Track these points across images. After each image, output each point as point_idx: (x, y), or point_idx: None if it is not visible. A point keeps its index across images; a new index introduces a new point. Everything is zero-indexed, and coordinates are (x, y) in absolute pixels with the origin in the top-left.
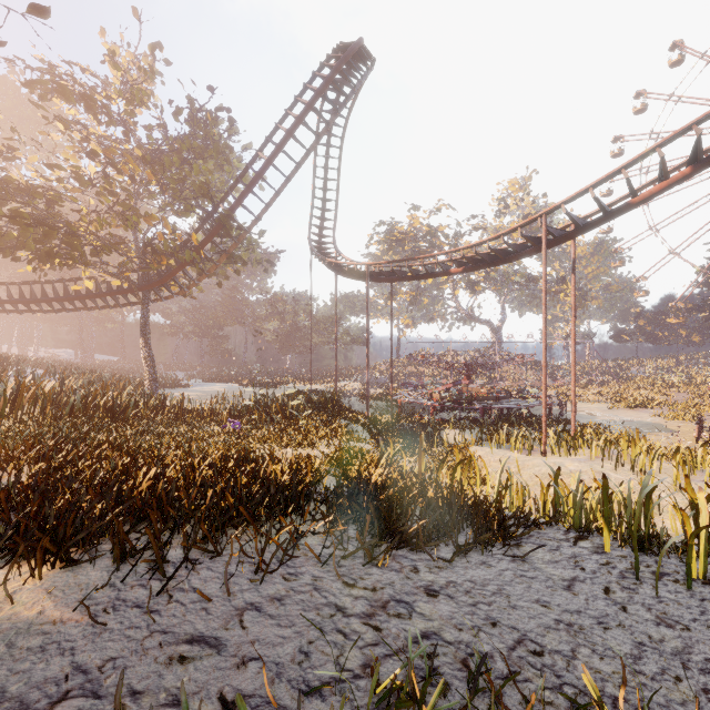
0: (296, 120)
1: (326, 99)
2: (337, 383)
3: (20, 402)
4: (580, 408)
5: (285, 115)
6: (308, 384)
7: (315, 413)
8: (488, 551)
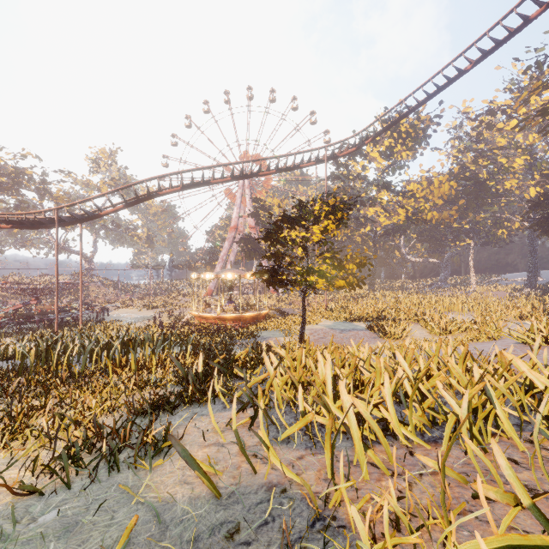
0: None
1: None
2: None
3: None
4: (122, 313)
5: None
6: None
7: None
8: None
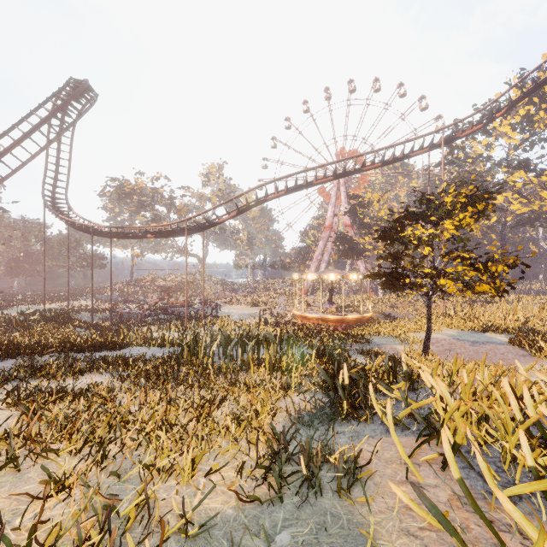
0: (33, 128)
1: (58, 119)
2: (71, 302)
3: None
4: (230, 309)
5: (22, 120)
6: (42, 304)
7: (49, 323)
8: (110, 351)
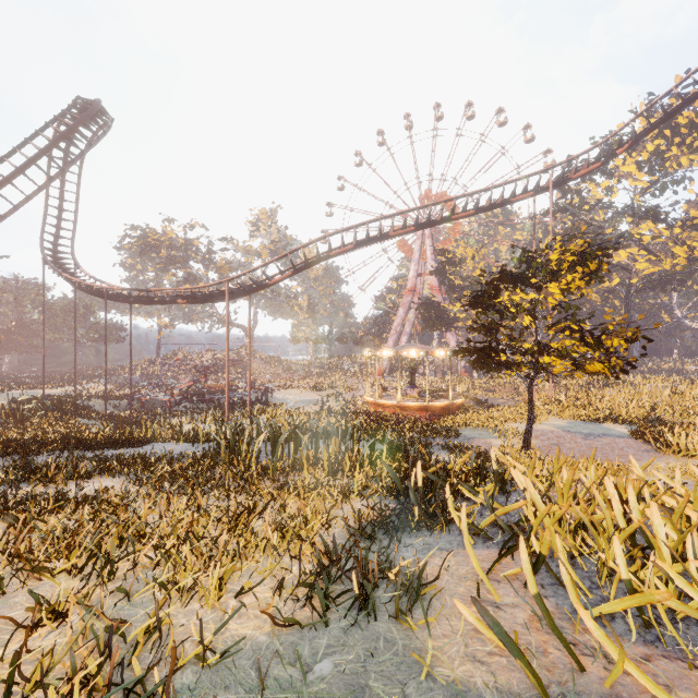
0: (28, 162)
1: (61, 150)
2: (79, 386)
3: None
4: (285, 394)
5: (14, 151)
6: (40, 389)
7: (49, 413)
8: (128, 448)
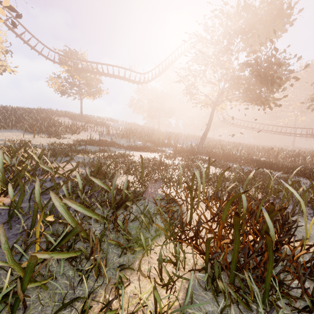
0: None
1: None
2: None
3: (311, 162)
4: None
5: None
6: None
7: None
8: None
